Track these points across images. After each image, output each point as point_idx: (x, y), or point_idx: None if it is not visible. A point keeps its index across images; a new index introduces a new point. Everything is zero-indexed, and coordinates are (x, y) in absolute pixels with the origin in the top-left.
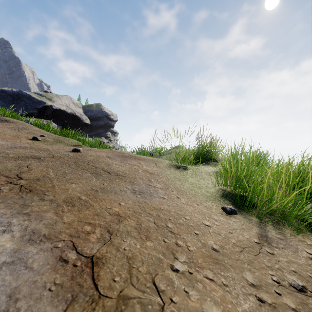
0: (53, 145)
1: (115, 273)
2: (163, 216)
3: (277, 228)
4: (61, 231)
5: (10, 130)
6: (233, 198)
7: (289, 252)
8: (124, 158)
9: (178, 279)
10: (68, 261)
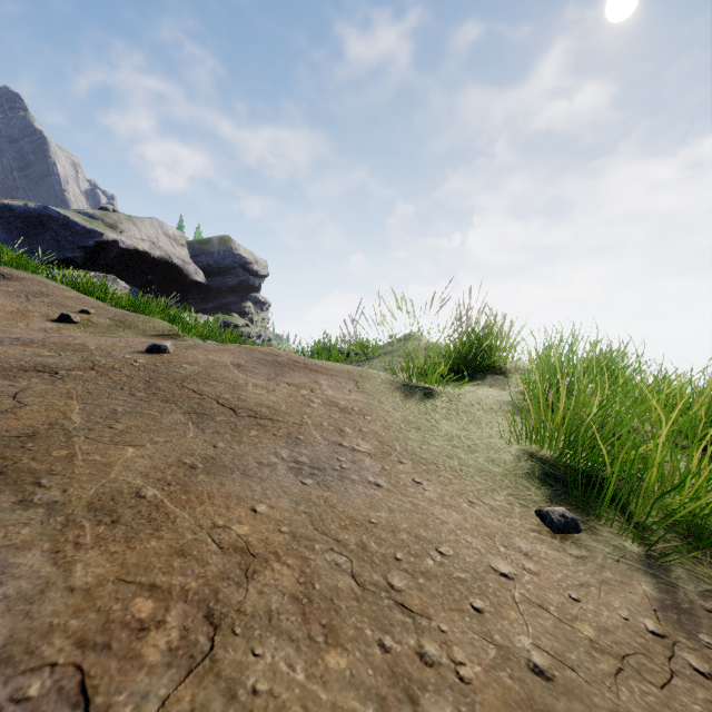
0: (108, 334)
1: None
2: (376, 547)
3: (697, 577)
4: (52, 624)
5: (7, 299)
6: (561, 480)
7: None
8: (276, 367)
9: None
10: None
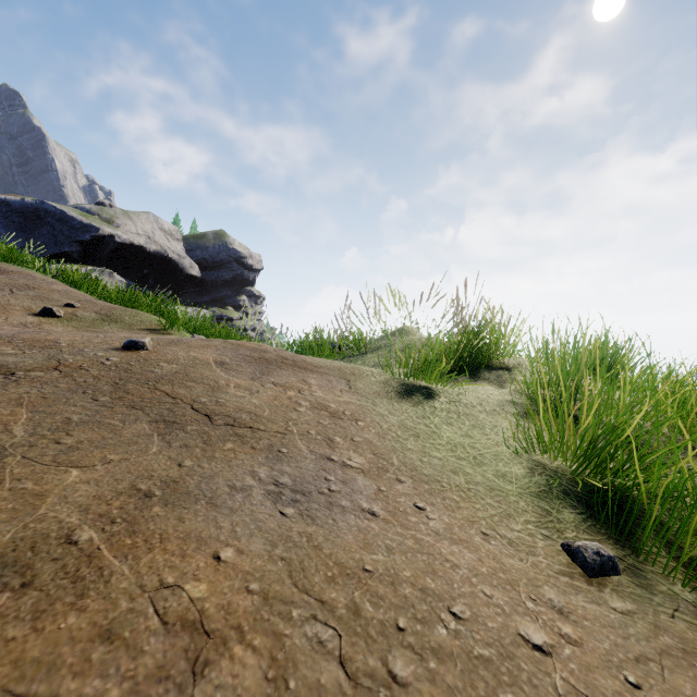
0: (92, 329)
1: None
2: (372, 610)
3: None
4: None
5: None
6: (583, 499)
7: None
8: (263, 365)
9: None
10: None
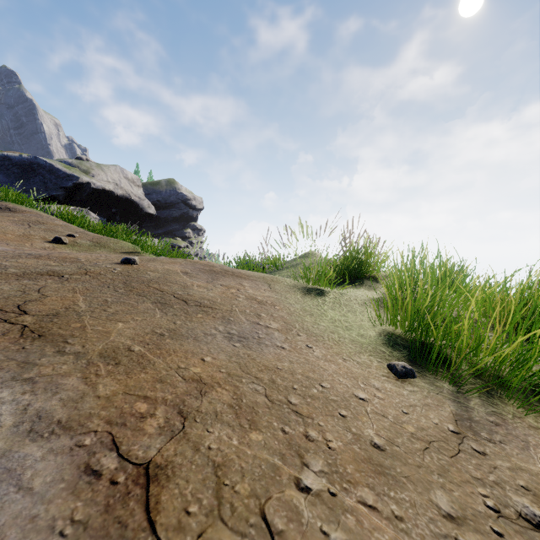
0: (89, 252)
1: (190, 497)
2: (281, 382)
3: (488, 404)
4: (91, 413)
5: (15, 226)
6: (407, 348)
7: (513, 449)
8: (213, 274)
9: (309, 507)
10: (100, 473)
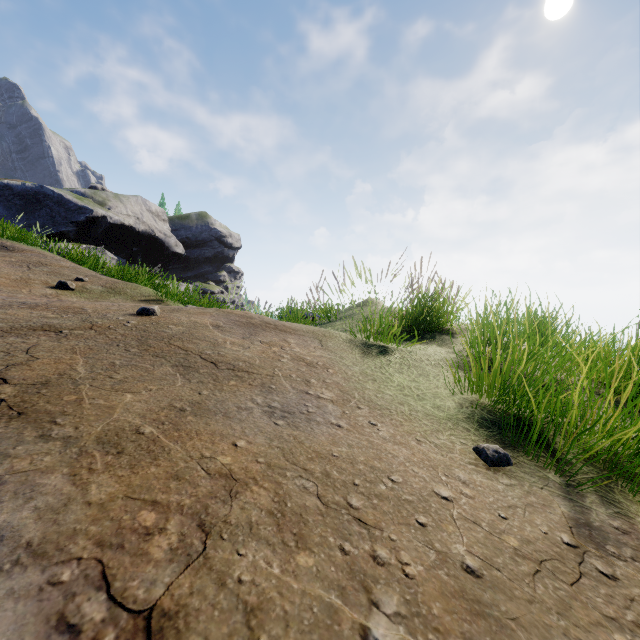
0: (101, 300)
1: None
2: (338, 475)
3: (608, 502)
4: (76, 529)
5: (11, 268)
6: (496, 423)
7: None
8: (250, 328)
9: None
10: (79, 628)
